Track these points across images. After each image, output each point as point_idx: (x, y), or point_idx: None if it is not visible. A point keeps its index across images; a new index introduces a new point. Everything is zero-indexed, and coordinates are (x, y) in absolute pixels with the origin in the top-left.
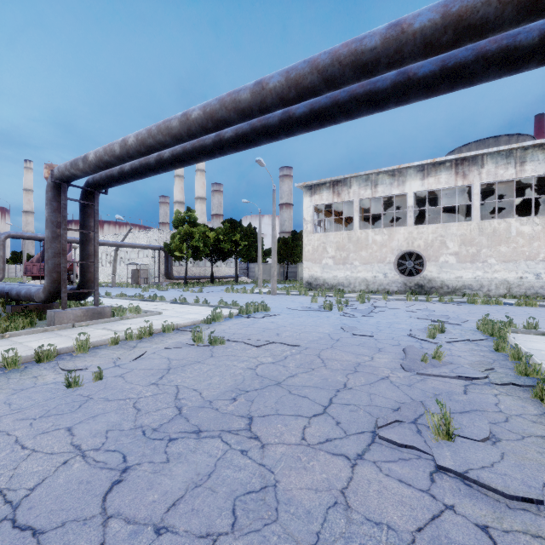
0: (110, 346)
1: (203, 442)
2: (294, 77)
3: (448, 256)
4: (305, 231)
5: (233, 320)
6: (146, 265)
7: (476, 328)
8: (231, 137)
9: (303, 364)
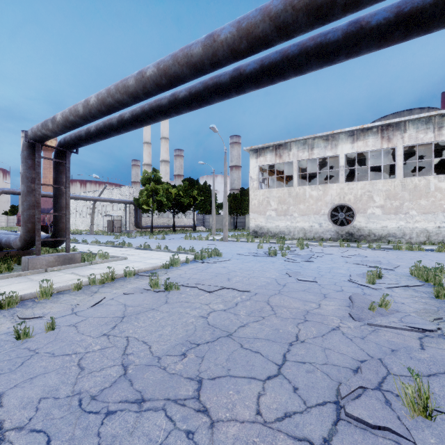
0: (73, 291)
1: (143, 417)
2: (245, 26)
3: (375, 209)
4: (251, 187)
5: (189, 265)
6: (119, 216)
7: (409, 273)
8: (185, 96)
9: (253, 312)
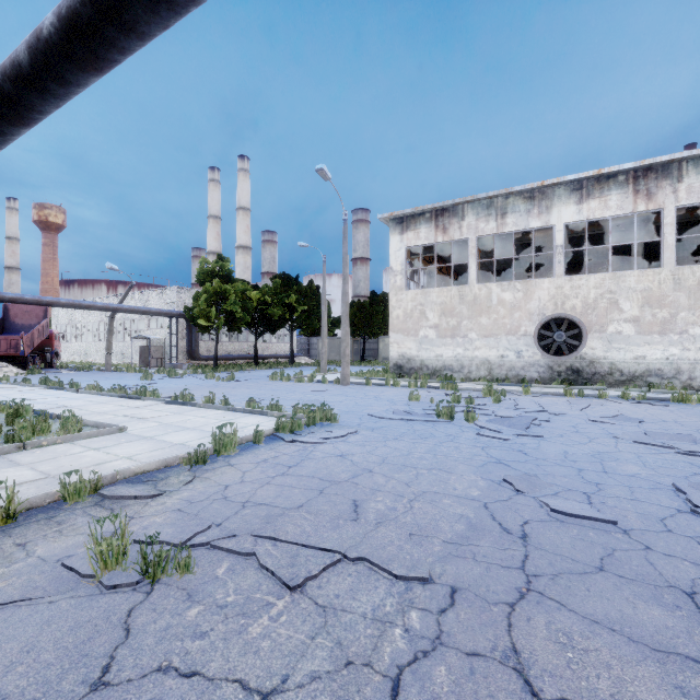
0: None
1: None
2: None
3: (622, 324)
4: (392, 286)
5: (260, 450)
6: (161, 339)
7: None
8: None
9: None
